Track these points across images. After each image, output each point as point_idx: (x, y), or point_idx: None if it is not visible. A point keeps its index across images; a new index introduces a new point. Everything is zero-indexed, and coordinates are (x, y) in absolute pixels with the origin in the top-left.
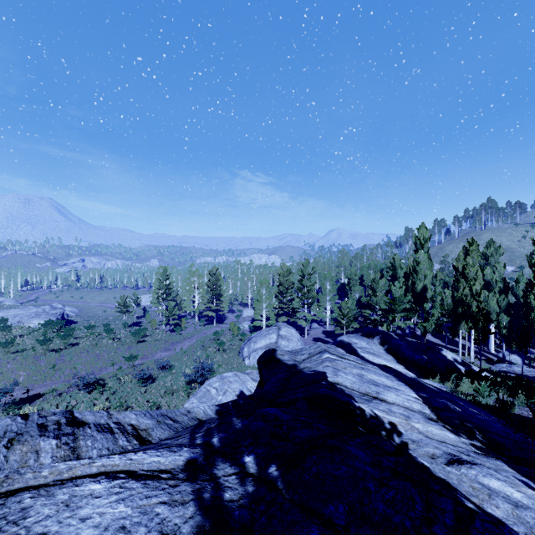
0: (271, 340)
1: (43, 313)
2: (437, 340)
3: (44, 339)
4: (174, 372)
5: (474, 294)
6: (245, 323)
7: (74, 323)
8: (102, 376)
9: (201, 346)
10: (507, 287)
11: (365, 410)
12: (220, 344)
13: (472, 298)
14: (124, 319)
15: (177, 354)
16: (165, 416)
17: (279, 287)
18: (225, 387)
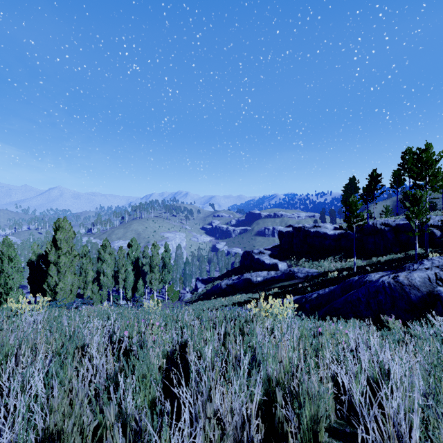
0: None
1: None
2: None
3: None
4: None
5: None
6: None
7: None
8: None
9: None
10: None
11: None
12: None
13: None
14: None
15: None
16: None
17: None
18: None
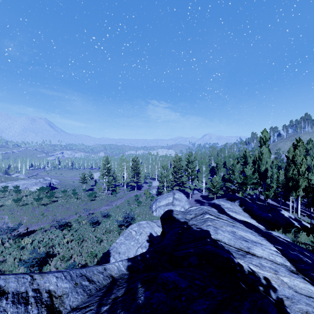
0: (169, 201)
1: (39, 183)
2: (274, 202)
3: (38, 198)
4: (111, 219)
5: (300, 174)
6: (153, 190)
7: (56, 189)
8: (70, 220)
9: (127, 203)
10: None
11: (243, 265)
12: (138, 203)
13: (299, 176)
14: (84, 187)
15: (113, 208)
16: (84, 276)
17: (174, 168)
18: (141, 230)
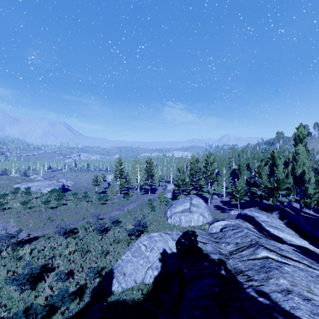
0: (185, 207)
1: (52, 185)
2: (310, 211)
3: (46, 201)
4: (121, 226)
5: None
6: (168, 194)
7: (70, 191)
8: (76, 226)
9: (140, 208)
10: None
11: None
12: (152, 208)
13: None
14: (97, 189)
15: (125, 213)
16: None
17: (191, 171)
18: (151, 245)
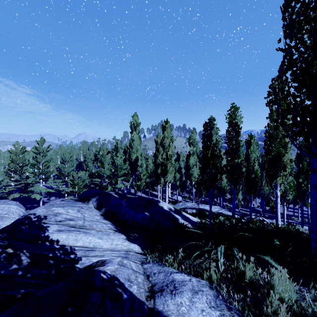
0: None
1: None
2: (143, 194)
3: None
4: None
5: (168, 158)
6: None
7: None
8: None
9: None
10: (179, 157)
11: None
12: None
13: (167, 161)
14: None
15: None
16: None
17: (10, 164)
18: None
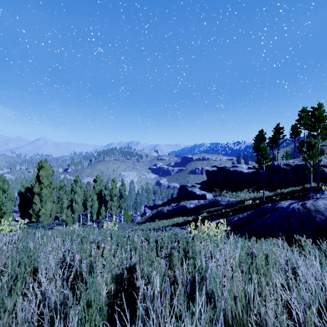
0: None
1: None
2: None
3: None
4: None
5: None
6: None
7: None
8: None
9: None
10: None
11: None
12: None
13: None
14: None
15: None
16: None
17: None
18: None
